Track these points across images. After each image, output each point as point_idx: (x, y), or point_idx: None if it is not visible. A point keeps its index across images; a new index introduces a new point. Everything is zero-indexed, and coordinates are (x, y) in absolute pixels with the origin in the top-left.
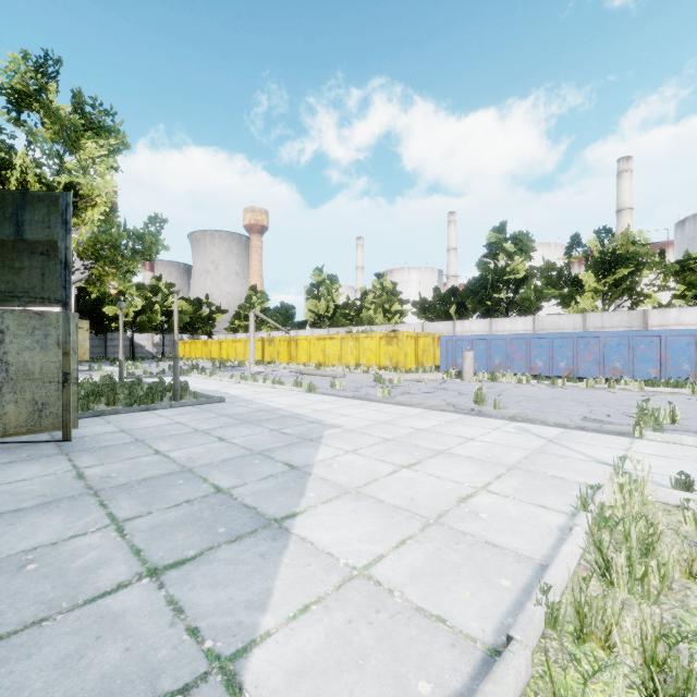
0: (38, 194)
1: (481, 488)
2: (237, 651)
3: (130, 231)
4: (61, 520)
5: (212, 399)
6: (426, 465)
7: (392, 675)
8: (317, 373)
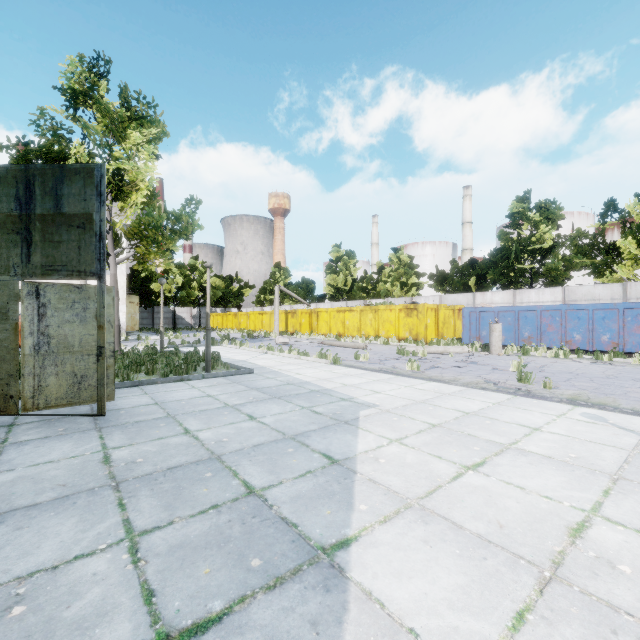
0: (75, 167)
1: (592, 512)
2: None
3: (169, 213)
4: (72, 525)
5: (242, 370)
6: (496, 467)
7: None
8: (338, 344)
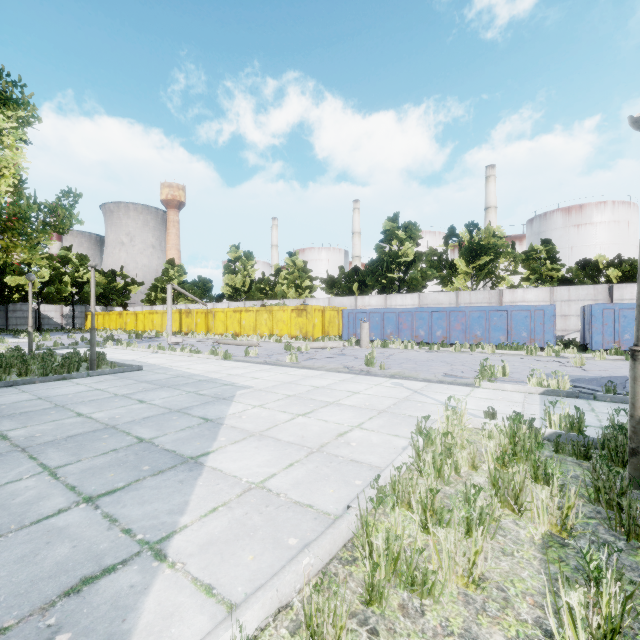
0: None
1: (356, 426)
2: (163, 538)
3: (41, 204)
4: None
5: (131, 367)
6: (318, 413)
7: (272, 538)
8: (233, 342)
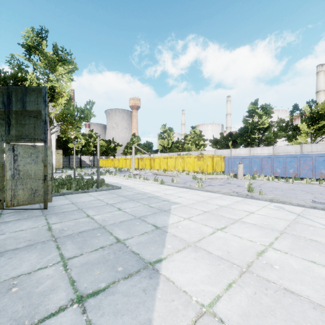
0: (32, 88)
1: (268, 246)
2: None
3: (78, 108)
4: (35, 256)
5: (115, 187)
6: (231, 229)
7: None
8: (164, 174)
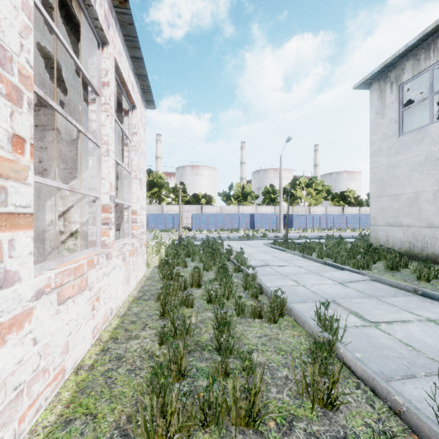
0: None
1: None
2: None
3: None
4: None
5: None
6: None
7: None
8: None
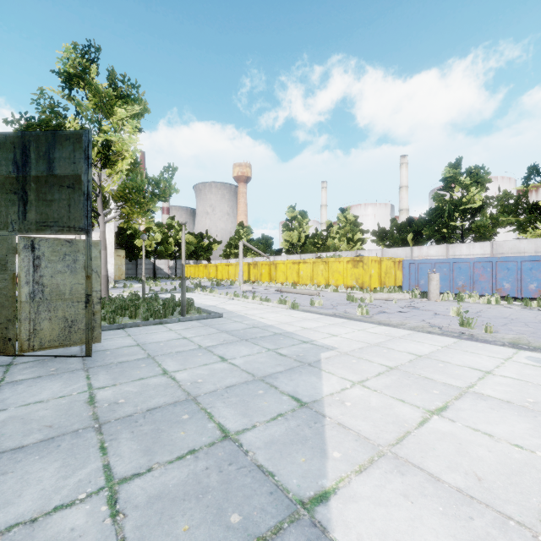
0: (65, 133)
1: None
2: None
3: (149, 178)
4: (55, 471)
5: (213, 314)
6: (459, 411)
7: None
8: (295, 291)
